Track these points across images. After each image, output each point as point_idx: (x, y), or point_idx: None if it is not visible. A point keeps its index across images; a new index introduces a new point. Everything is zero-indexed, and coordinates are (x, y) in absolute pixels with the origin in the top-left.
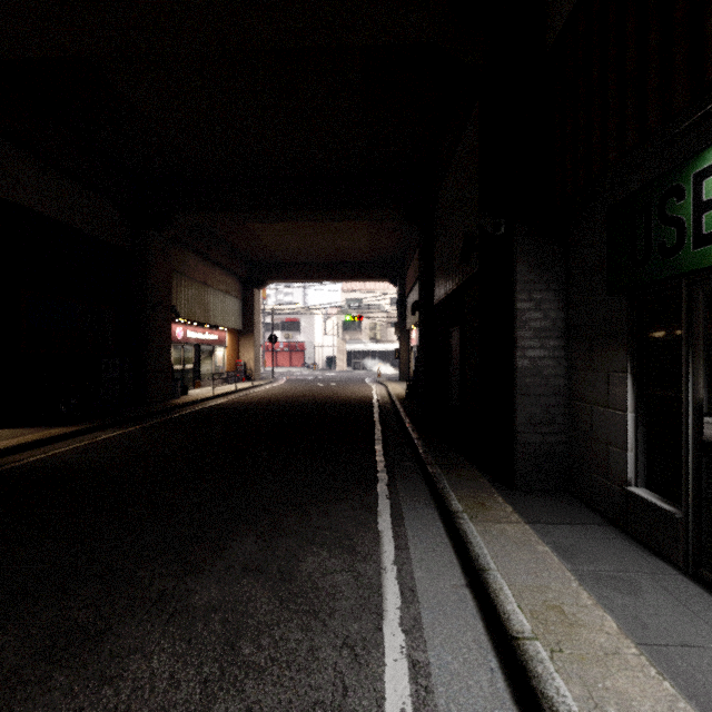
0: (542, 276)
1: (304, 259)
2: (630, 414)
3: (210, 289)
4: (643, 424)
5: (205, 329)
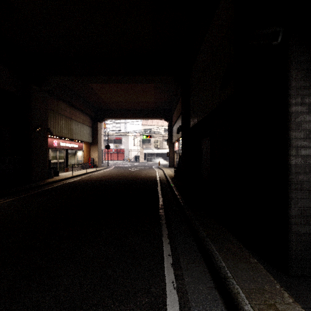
0: None
1: (122, 108)
2: None
3: (74, 121)
4: None
5: (71, 141)
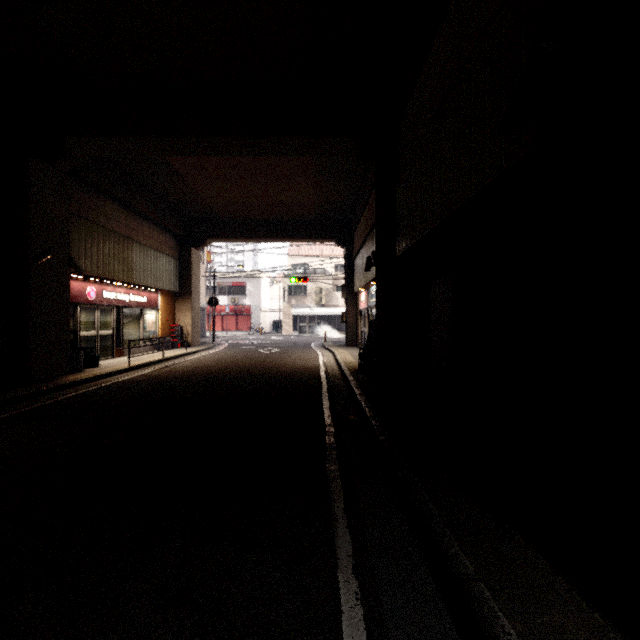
0: None
1: (245, 216)
2: None
3: (136, 245)
4: None
5: (129, 290)
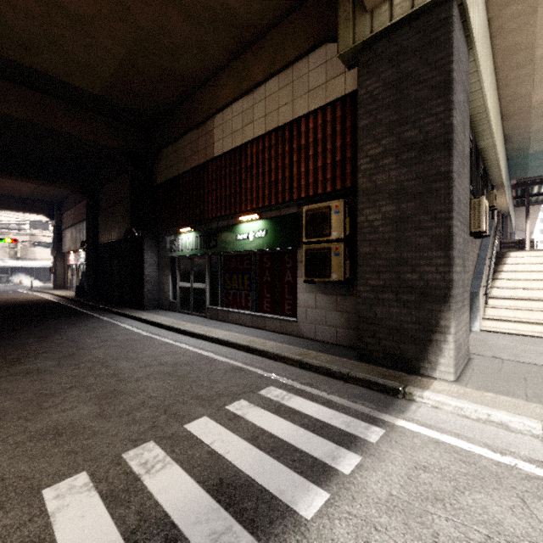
0: (152, 249)
1: None
2: (170, 284)
3: None
4: (173, 286)
5: None
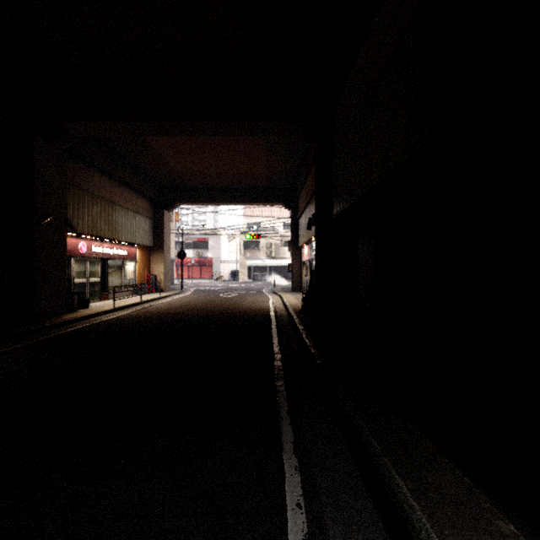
0: None
1: (208, 184)
2: None
3: (119, 208)
4: None
5: (113, 245)
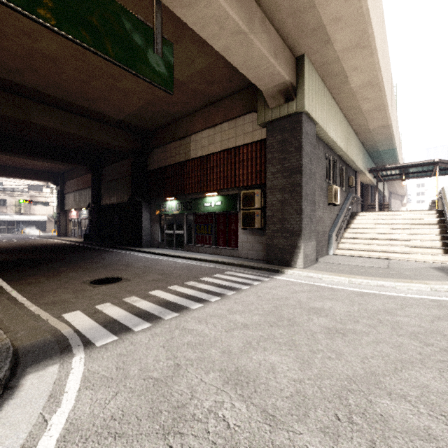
0: (146, 210)
1: None
2: (159, 232)
3: None
4: (161, 233)
5: None
